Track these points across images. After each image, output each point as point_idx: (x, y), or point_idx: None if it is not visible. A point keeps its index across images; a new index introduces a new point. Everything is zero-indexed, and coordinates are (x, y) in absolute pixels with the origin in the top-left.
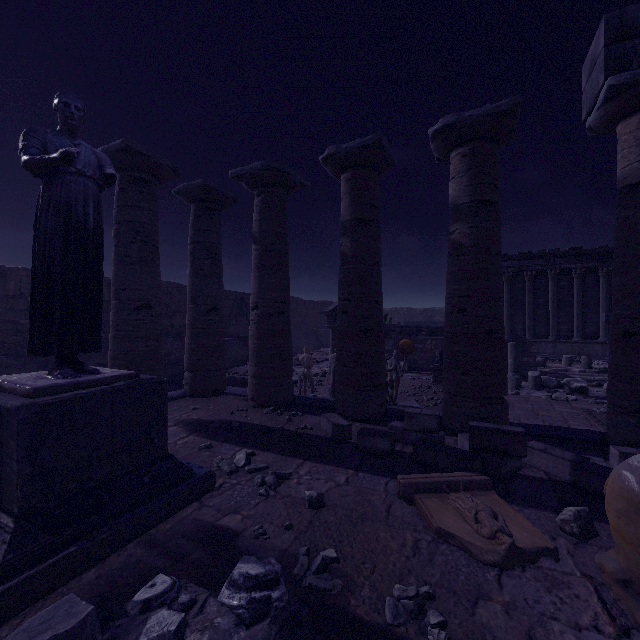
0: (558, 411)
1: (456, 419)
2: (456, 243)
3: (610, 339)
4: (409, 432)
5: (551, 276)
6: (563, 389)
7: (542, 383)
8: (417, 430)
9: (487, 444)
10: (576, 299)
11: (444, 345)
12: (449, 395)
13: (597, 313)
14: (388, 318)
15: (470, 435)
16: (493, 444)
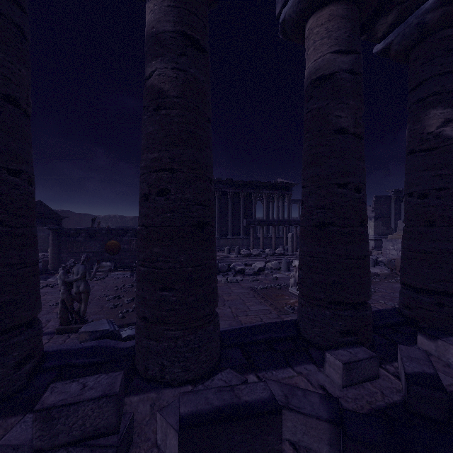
0: (236, 293)
1: (155, 360)
2: (155, 90)
3: (304, 231)
4: (49, 451)
5: (217, 195)
6: (231, 272)
7: (219, 269)
8: (68, 443)
9: (216, 452)
10: (230, 211)
11: (138, 245)
12: (145, 322)
13: (239, 220)
14: (103, 224)
15: (183, 445)
16: (227, 448)
